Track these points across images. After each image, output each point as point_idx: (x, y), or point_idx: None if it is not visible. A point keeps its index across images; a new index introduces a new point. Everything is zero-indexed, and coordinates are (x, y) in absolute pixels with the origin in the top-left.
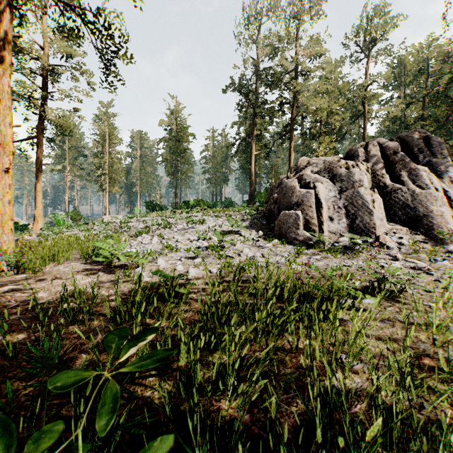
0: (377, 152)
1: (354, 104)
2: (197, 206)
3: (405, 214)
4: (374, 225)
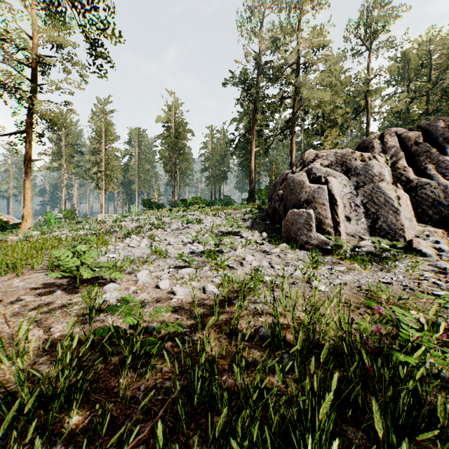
0: (395, 143)
1: (357, 99)
2: (194, 204)
3: (436, 213)
4: (401, 226)
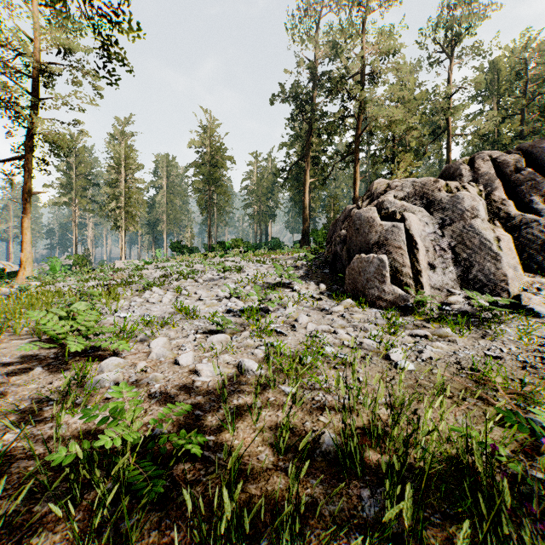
0: (490, 169)
1: (435, 119)
2: (235, 247)
3: None
4: (503, 277)
